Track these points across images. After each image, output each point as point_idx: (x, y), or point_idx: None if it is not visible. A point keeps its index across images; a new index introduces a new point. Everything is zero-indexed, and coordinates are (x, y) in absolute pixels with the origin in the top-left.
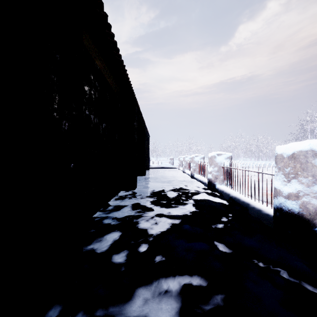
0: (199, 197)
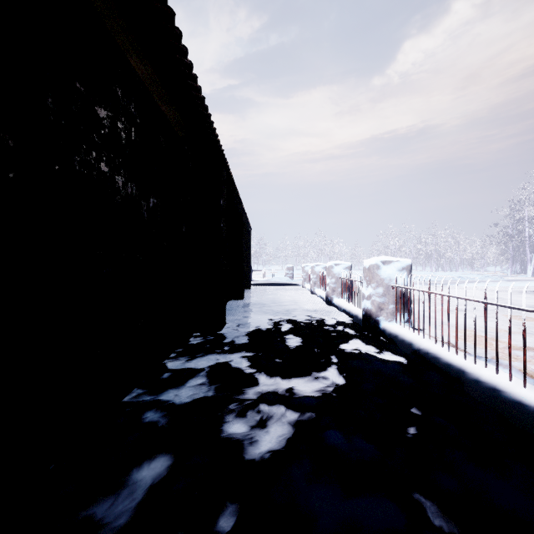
0: (348, 348)
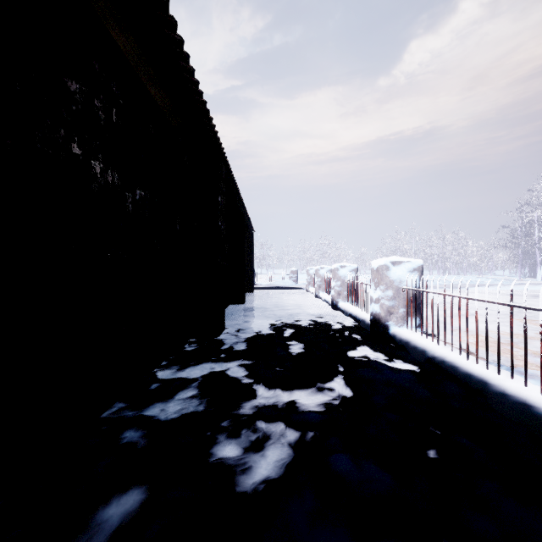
0: (356, 355)
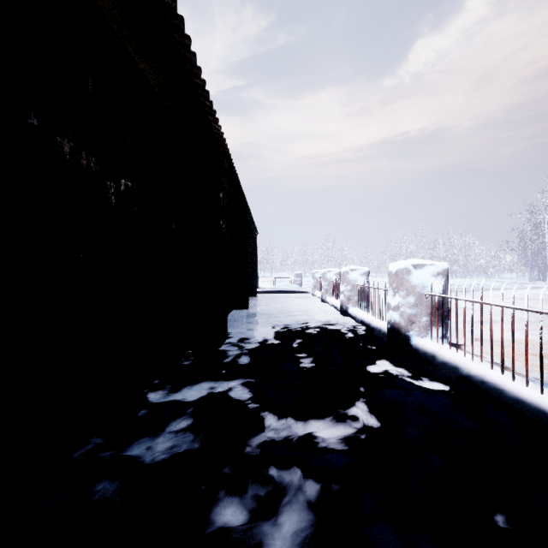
0: (376, 371)
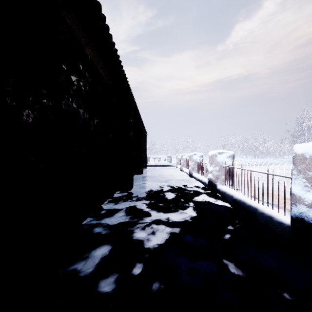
0: (199, 199)
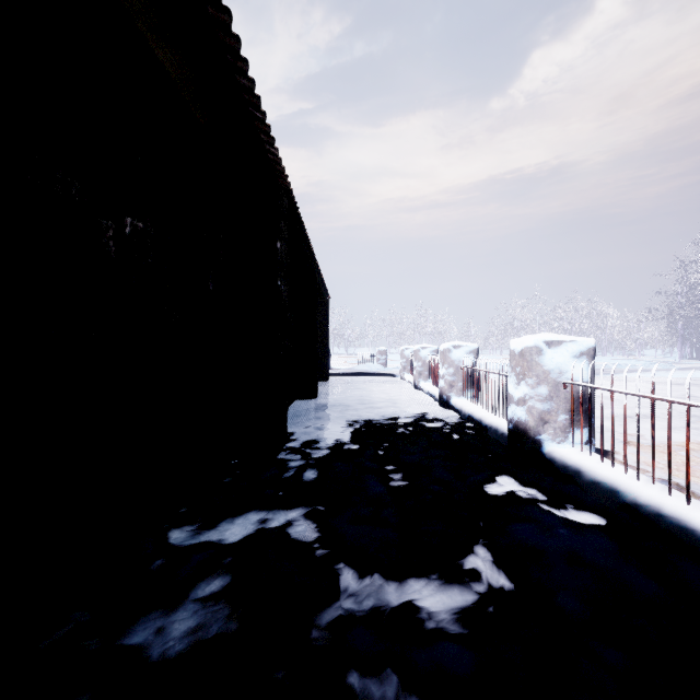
0: (496, 493)
